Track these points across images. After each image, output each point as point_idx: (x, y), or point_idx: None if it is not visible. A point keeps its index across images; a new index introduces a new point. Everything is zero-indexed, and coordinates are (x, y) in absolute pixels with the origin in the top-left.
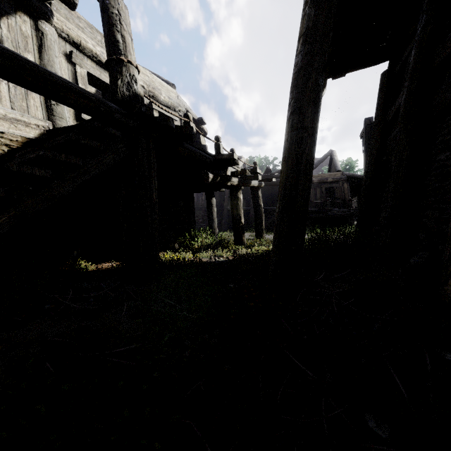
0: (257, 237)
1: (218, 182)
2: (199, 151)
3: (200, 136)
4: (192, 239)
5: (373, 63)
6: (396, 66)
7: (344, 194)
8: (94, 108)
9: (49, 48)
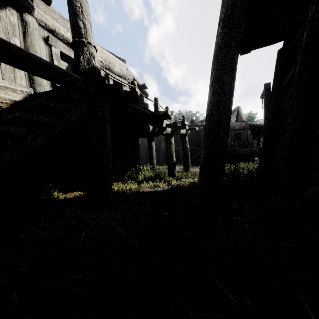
0: (185, 171)
1: (156, 132)
2: (142, 109)
3: (143, 97)
4: (137, 173)
5: (272, 42)
6: (289, 45)
7: (247, 138)
8: (61, 78)
9: (31, 33)
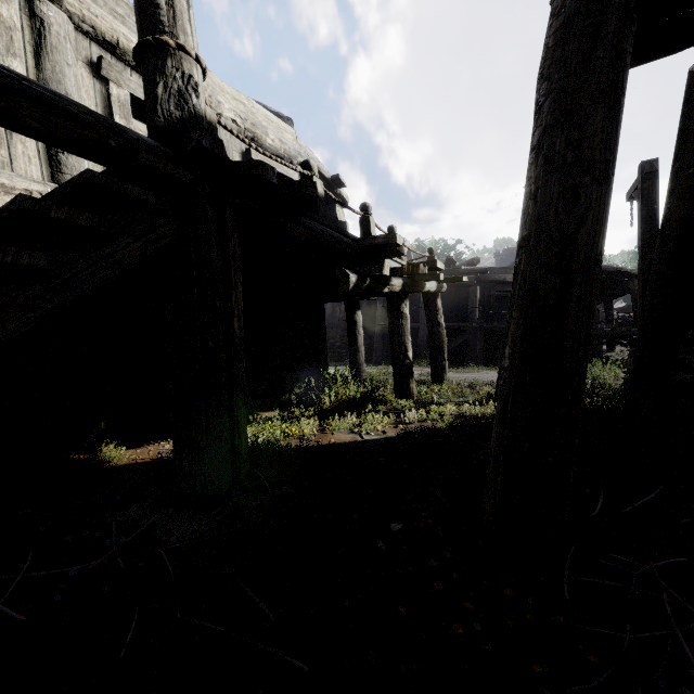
0: (434, 380)
1: (366, 289)
2: (331, 232)
3: (336, 207)
4: (321, 389)
5: (673, 48)
6: None
7: None
8: (93, 140)
9: (55, 48)
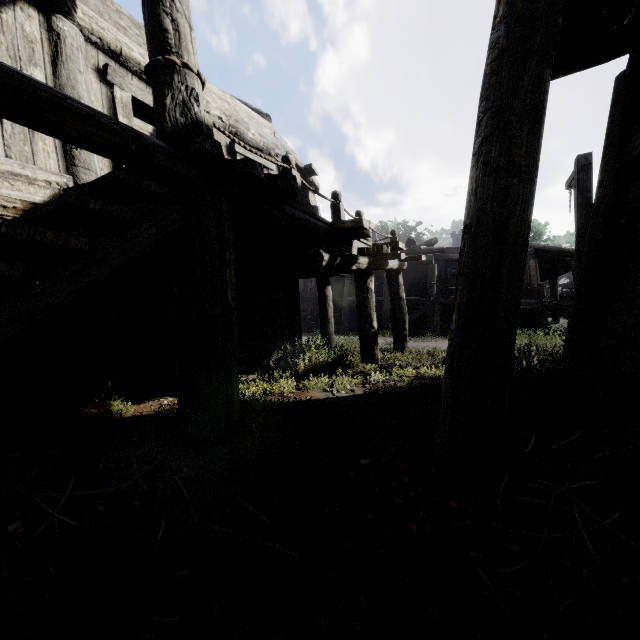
0: (396, 348)
1: (336, 266)
2: (307, 217)
3: (308, 193)
4: (296, 355)
5: (602, 58)
6: None
7: (530, 276)
8: (119, 145)
9: (69, 58)
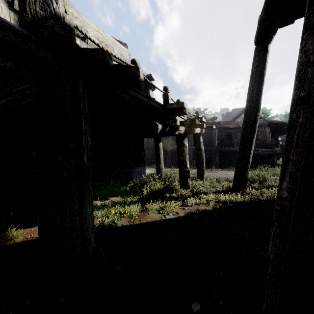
0: (199, 177)
1: (166, 132)
2: (147, 100)
3: (149, 90)
4: (142, 185)
5: None
6: None
7: (266, 136)
8: None
9: None
